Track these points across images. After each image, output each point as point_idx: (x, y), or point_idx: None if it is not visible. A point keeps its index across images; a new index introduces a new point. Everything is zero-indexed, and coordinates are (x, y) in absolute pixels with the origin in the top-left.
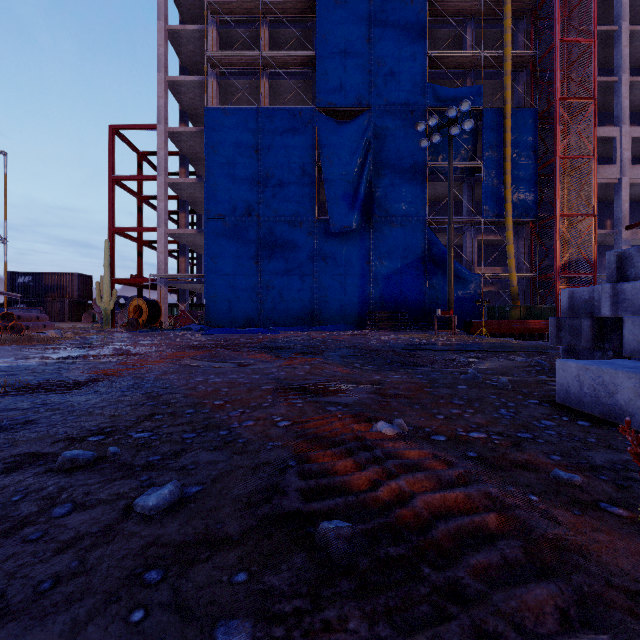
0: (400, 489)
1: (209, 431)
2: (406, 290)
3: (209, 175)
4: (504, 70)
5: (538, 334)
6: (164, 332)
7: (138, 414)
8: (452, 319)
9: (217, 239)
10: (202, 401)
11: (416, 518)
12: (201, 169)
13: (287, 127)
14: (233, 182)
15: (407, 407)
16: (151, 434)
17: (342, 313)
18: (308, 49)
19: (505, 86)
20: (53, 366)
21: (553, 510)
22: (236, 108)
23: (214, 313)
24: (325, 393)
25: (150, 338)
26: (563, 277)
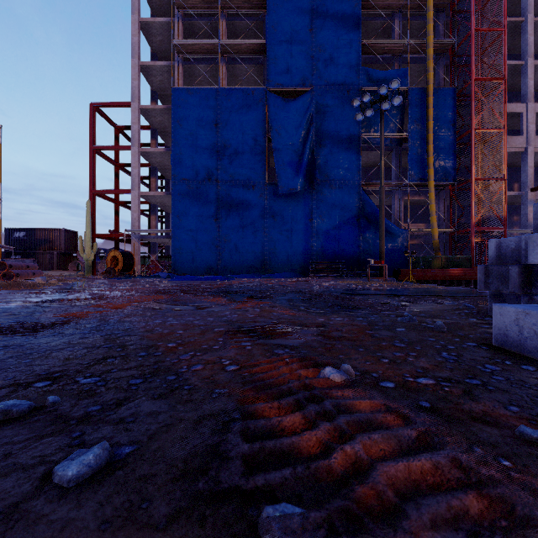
0: (356, 455)
1: (157, 376)
2: (343, 243)
3: (175, 145)
4: (427, 55)
5: (457, 281)
6: (136, 279)
7: (92, 357)
8: (383, 268)
9: (182, 200)
10: (156, 343)
11: (379, 499)
12: (169, 141)
13: (242, 104)
14: (196, 151)
15: (351, 350)
16: (98, 379)
17: (288, 263)
18: (260, 38)
19: (428, 69)
20: (30, 309)
21: (534, 481)
22: (198, 88)
23: (179, 263)
24: (273, 335)
25: (123, 284)
26: (477, 232)
